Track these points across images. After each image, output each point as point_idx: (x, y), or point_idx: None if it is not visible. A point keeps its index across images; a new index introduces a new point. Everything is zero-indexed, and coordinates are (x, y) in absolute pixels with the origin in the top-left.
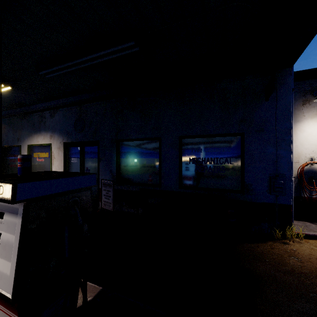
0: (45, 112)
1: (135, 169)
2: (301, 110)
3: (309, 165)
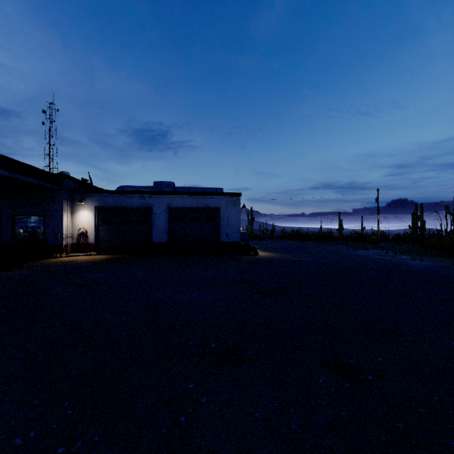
0: None
1: None
2: (80, 206)
3: (82, 229)
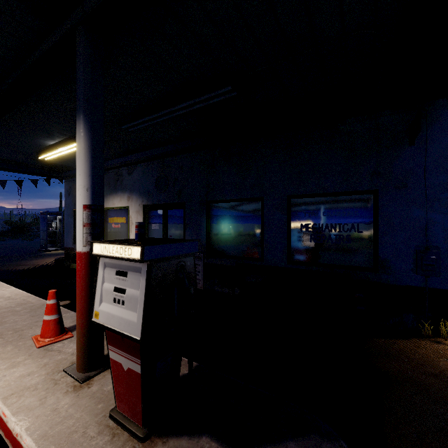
0: (122, 168)
1: (230, 238)
2: None
3: None
